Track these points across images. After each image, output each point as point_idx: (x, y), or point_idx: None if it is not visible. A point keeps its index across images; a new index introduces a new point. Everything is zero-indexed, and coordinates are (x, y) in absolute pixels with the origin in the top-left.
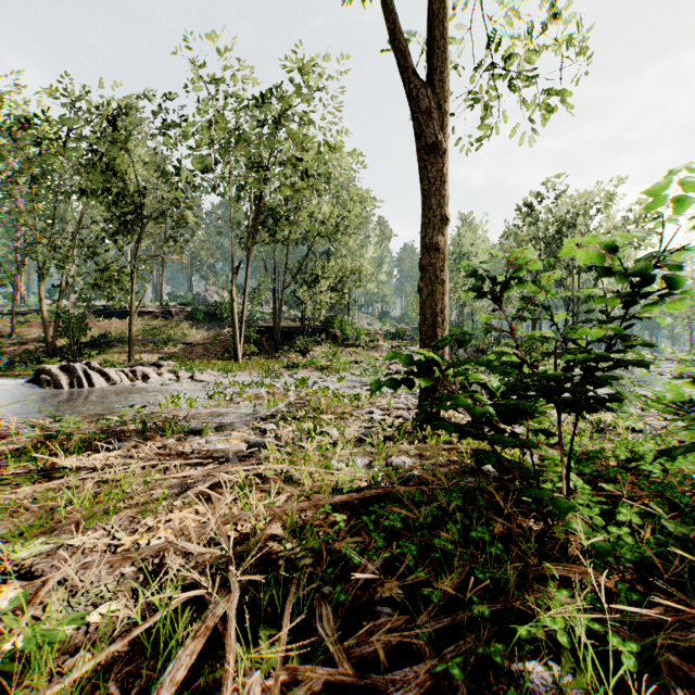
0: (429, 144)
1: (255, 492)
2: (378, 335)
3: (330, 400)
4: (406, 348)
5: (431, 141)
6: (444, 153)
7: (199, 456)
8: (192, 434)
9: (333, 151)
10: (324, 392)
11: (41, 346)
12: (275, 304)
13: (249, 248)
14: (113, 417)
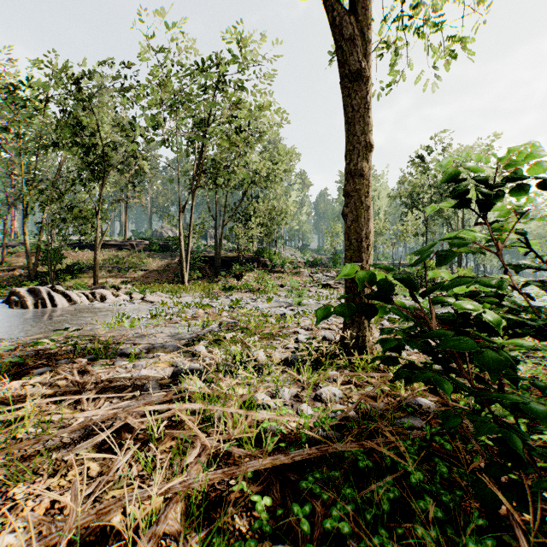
0: (354, 73)
1: (165, 440)
2: (299, 263)
3: (259, 320)
4: (322, 273)
5: (356, 69)
6: (369, 82)
7: (120, 384)
8: (123, 357)
9: (263, 110)
10: (254, 312)
11: (26, 272)
12: (216, 238)
13: (193, 191)
14: (45, 340)
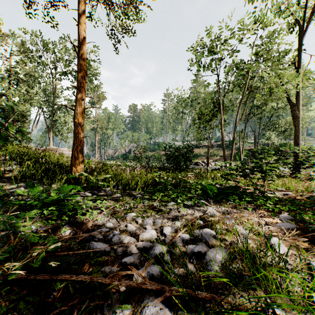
0: (295, 116)
1: None
2: None
3: None
4: None
5: (295, 116)
6: (299, 117)
7: None
8: None
9: None
10: None
11: None
12: (255, 140)
13: (245, 124)
14: None
